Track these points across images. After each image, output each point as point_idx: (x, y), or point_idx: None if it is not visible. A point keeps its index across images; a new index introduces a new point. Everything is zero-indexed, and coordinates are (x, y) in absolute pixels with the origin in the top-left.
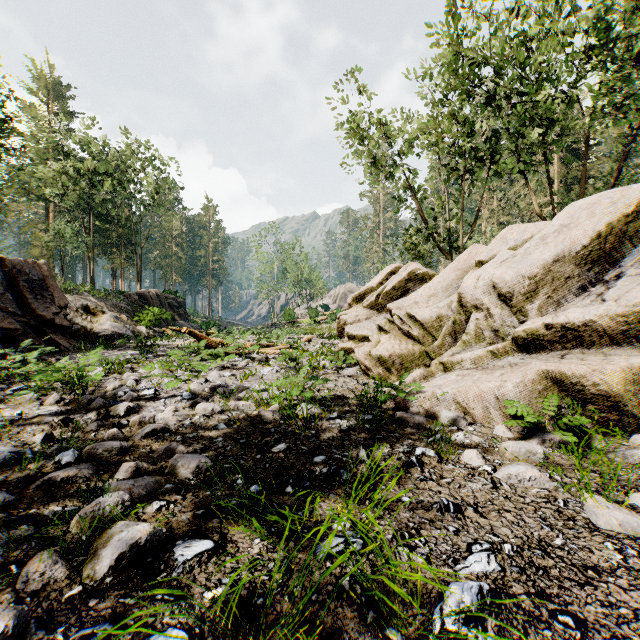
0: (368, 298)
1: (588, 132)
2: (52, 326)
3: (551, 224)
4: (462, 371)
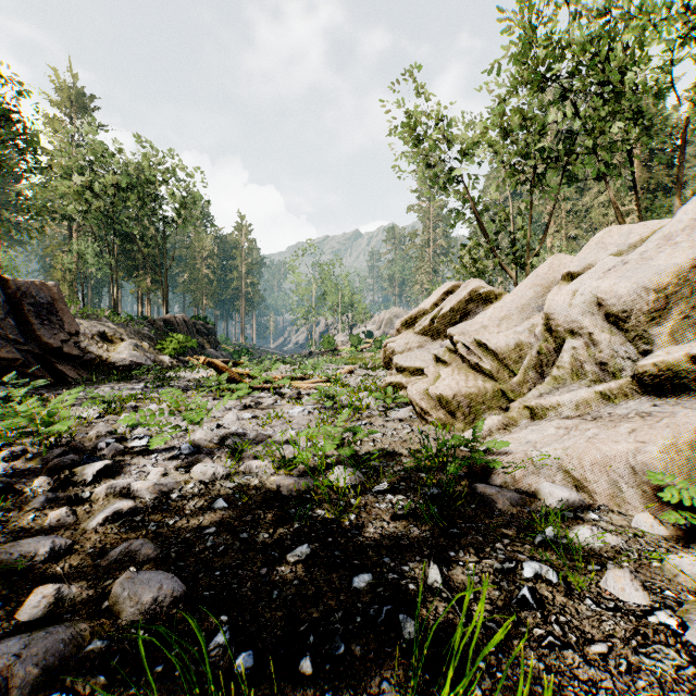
0: (420, 322)
1: (686, 122)
2: (60, 355)
3: (674, 220)
4: (561, 420)
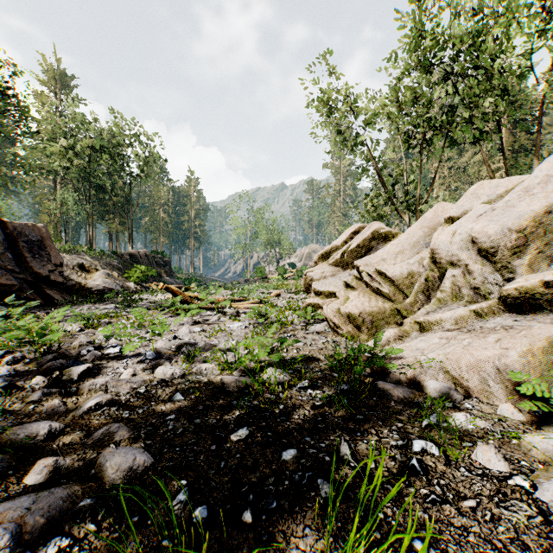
0: (333, 256)
1: (543, 98)
2: (48, 282)
3: (532, 176)
4: (443, 332)
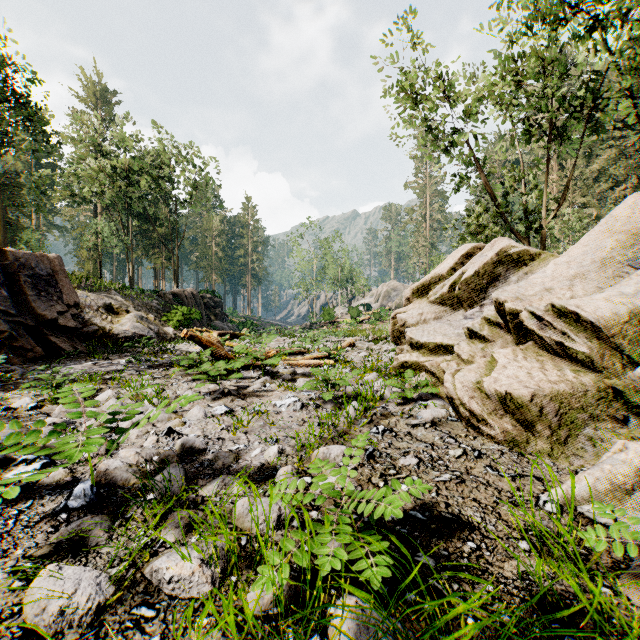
0: (436, 289)
1: None
2: (55, 327)
3: None
4: None
